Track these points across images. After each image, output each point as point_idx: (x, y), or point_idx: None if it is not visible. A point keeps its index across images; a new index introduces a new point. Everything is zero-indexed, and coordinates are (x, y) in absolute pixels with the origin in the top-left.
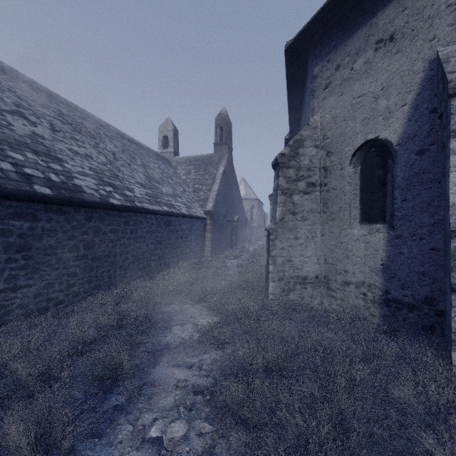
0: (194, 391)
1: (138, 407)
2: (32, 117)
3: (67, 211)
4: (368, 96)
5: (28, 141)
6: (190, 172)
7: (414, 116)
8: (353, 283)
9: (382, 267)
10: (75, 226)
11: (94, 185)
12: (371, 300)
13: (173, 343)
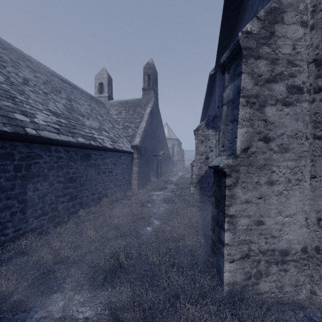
0: None
1: None
2: None
3: None
4: None
5: None
6: (121, 112)
7: None
8: None
9: None
10: None
11: None
12: None
13: None
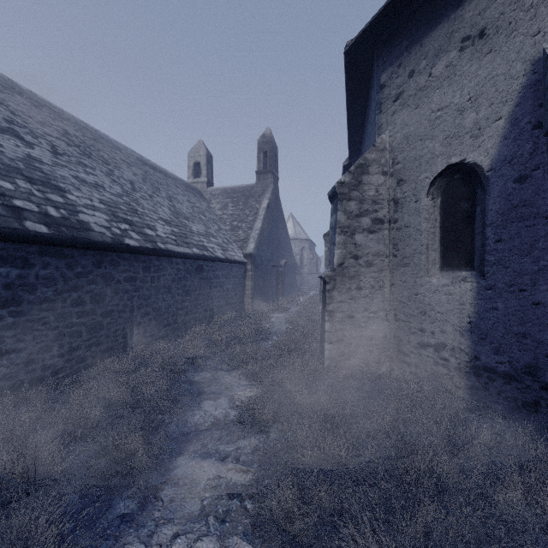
0: (228, 493)
1: (154, 517)
2: (28, 136)
3: (69, 255)
4: (450, 109)
5: (21, 166)
6: (227, 206)
7: (512, 133)
8: (431, 345)
9: (469, 326)
10: (80, 273)
11: (105, 222)
12: (455, 367)
13: (203, 423)
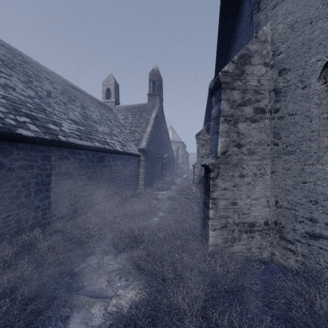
0: None
1: None
2: None
3: None
4: None
5: None
6: (128, 117)
7: None
8: (325, 237)
9: None
10: None
11: None
12: None
13: None
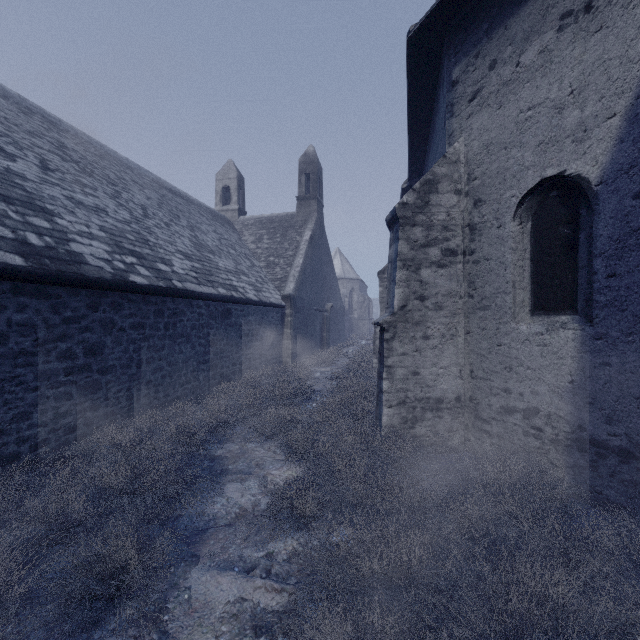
0: (254, 626)
1: None
2: (10, 147)
3: (54, 295)
4: (545, 106)
5: None
6: (262, 238)
7: (630, 134)
8: (519, 410)
9: (571, 386)
10: (70, 318)
11: (105, 253)
12: (551, 439)
13: (225, 516)
